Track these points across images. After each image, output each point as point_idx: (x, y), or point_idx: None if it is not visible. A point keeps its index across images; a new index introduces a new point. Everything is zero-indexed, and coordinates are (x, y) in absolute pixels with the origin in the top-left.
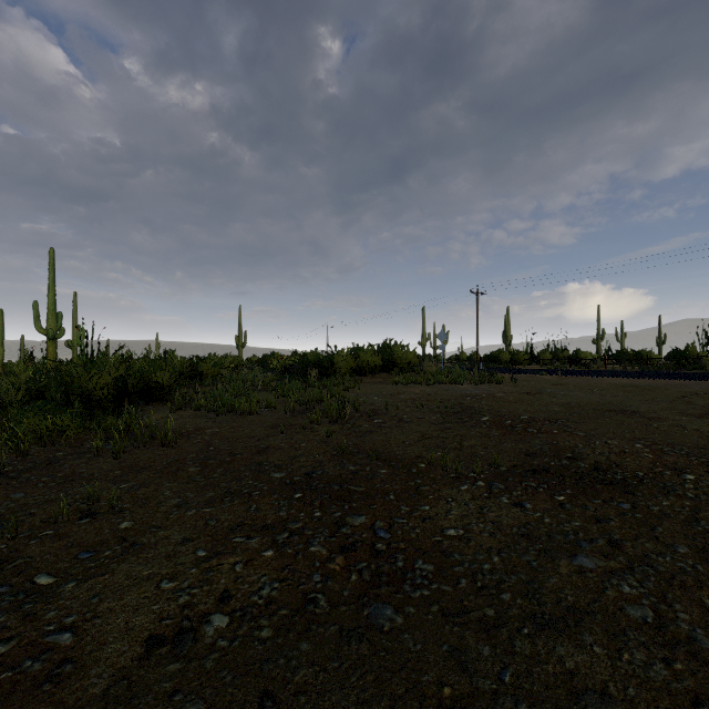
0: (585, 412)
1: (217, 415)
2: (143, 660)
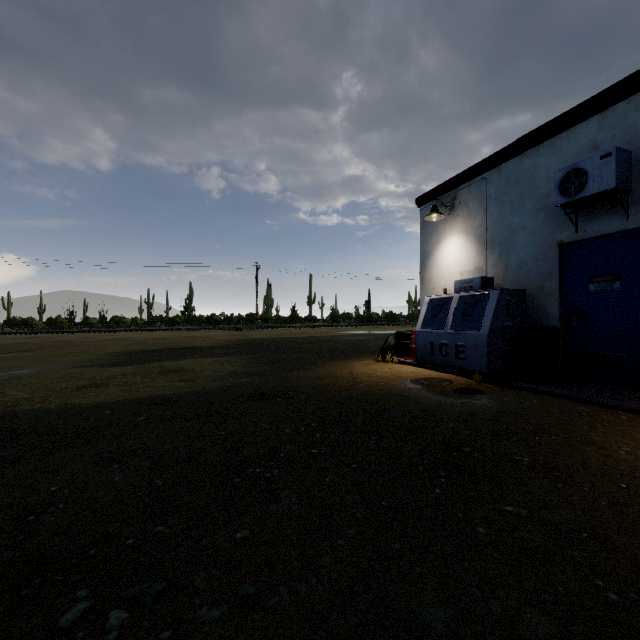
0: (12, 345)
1: None
2: None
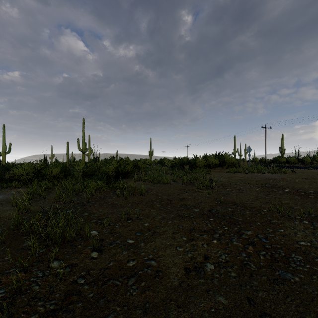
0: None
1: (153, 184)
2: (186, 276)
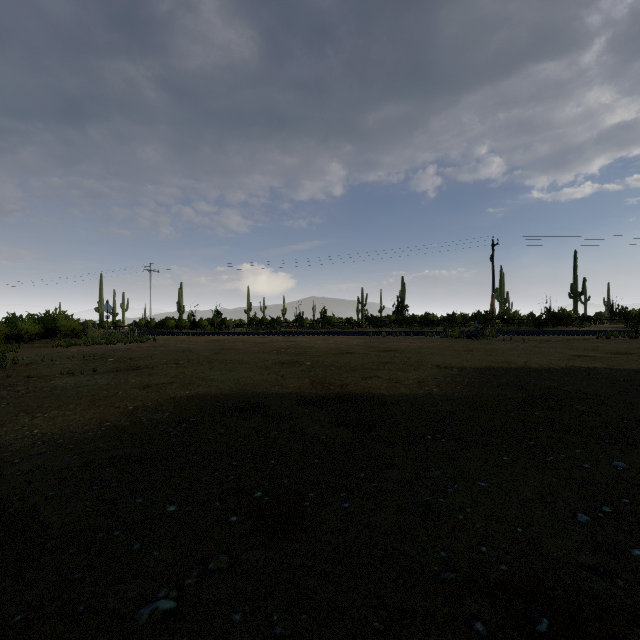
0: (169, 352)
1: None
2: None
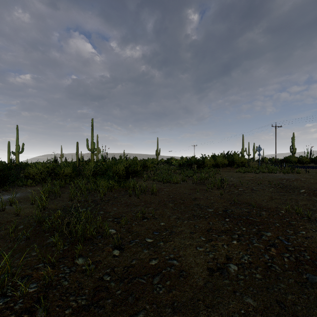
0: None
1: (163, 183)
2: (210, 276)
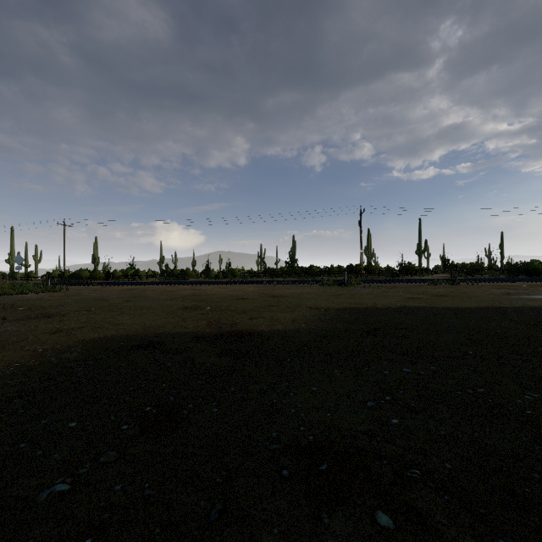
0: (82, 301)
1: None
2: None
